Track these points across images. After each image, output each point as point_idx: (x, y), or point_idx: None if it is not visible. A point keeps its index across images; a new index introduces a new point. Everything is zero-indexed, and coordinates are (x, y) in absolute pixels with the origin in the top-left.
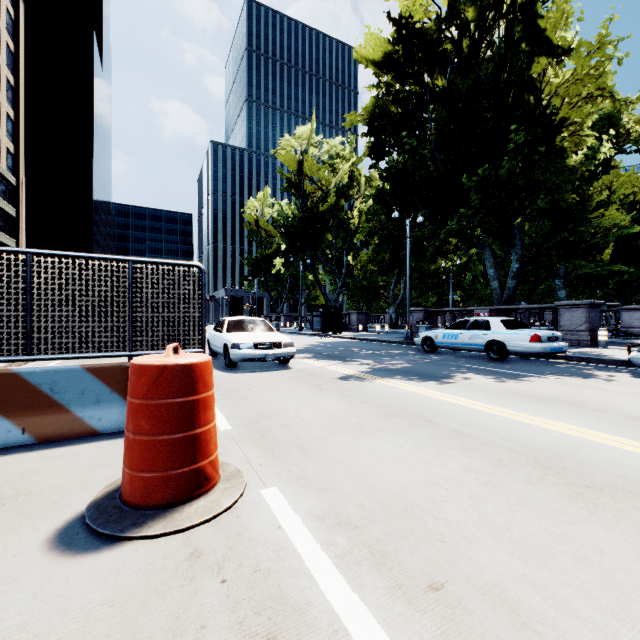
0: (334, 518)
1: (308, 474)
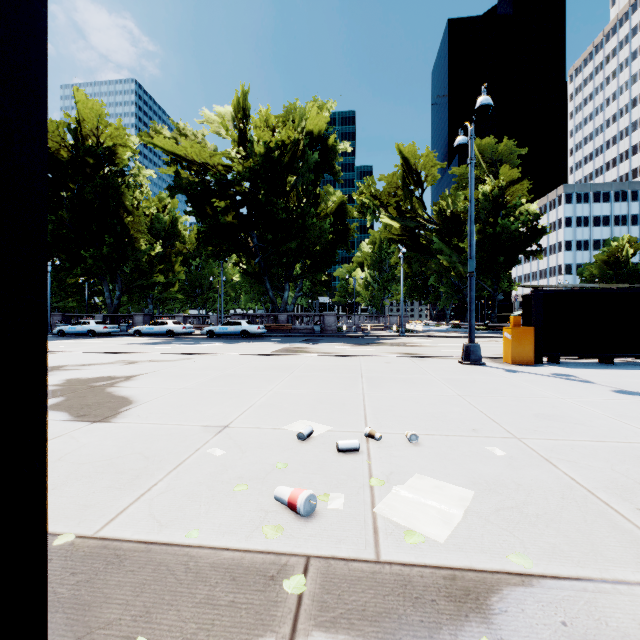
0: None
1: None
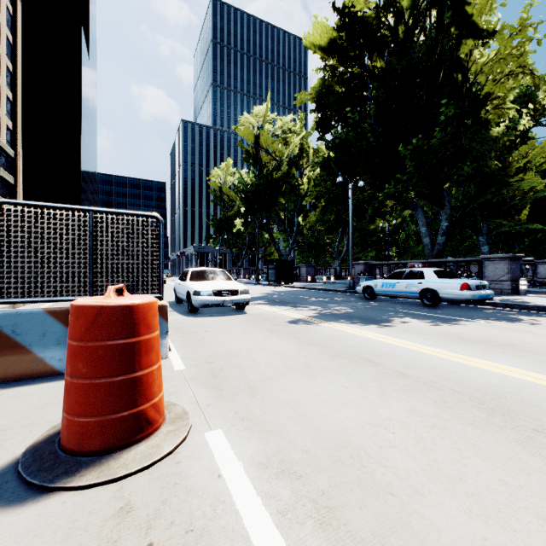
0: (277, 465)
1: (254, 415)
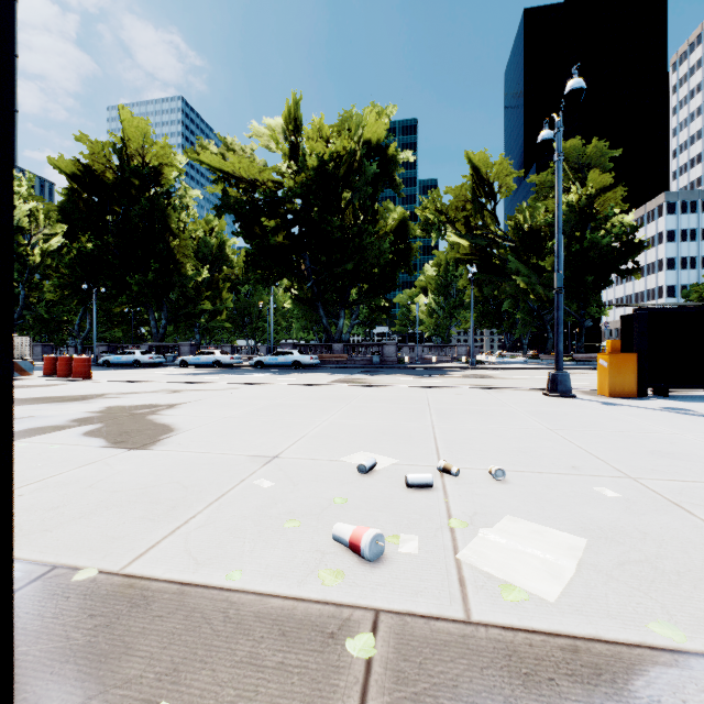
0: None
1: None
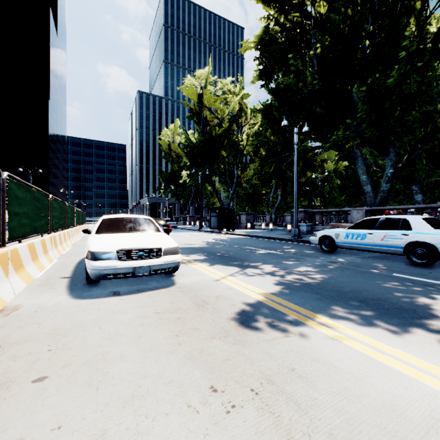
0: None
1: None
